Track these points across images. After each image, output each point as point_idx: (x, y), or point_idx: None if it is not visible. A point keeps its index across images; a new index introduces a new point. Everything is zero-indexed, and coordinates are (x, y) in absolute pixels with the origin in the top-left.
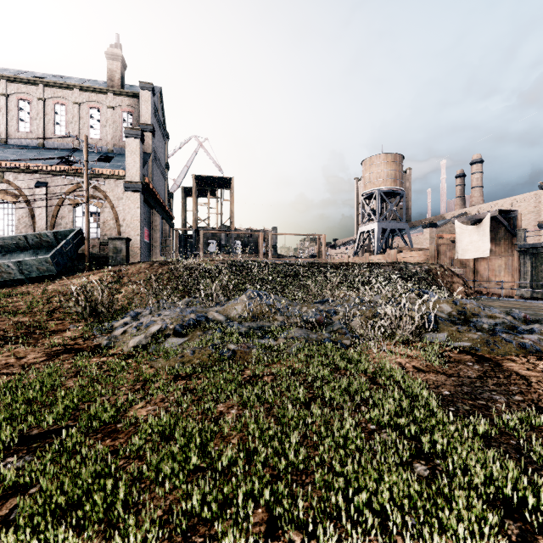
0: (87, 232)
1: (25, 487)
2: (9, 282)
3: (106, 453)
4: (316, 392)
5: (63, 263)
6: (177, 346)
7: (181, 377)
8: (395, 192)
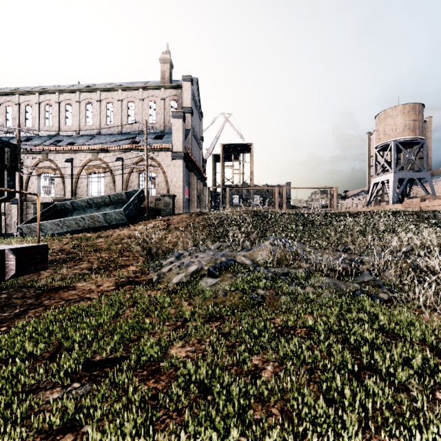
0: (147, 192)
1: (80, 422)
2: (99, 228)
3: (149, 396)
4: (365, 360)
5: (131, 214)
6: (211, 287)
7: (215, 318)
8: (414, 141)
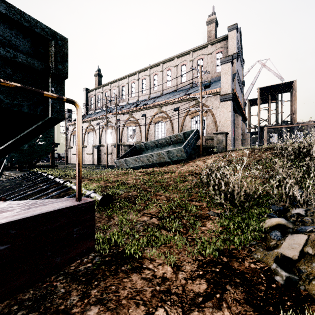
0: (201, 131)
1: None
2: (163, 163)
3: None
4: None
5: (189, 151)
6: None
7: None
8: None
